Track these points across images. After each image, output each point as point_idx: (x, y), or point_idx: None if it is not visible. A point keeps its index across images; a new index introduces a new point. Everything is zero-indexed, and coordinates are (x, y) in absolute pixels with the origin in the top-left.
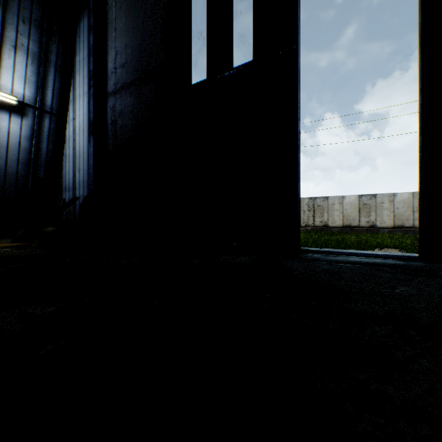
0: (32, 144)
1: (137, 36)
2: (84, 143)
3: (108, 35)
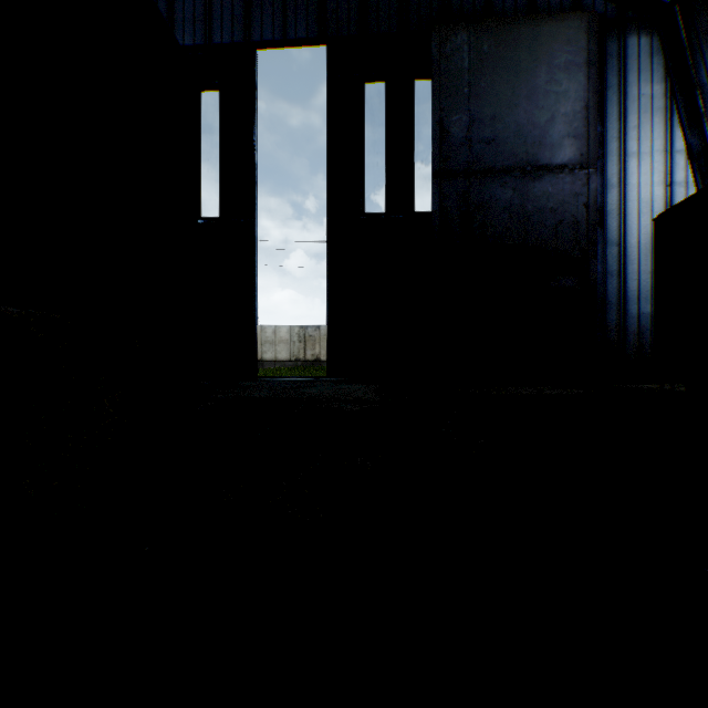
0: None
1: None
2: None
3: None
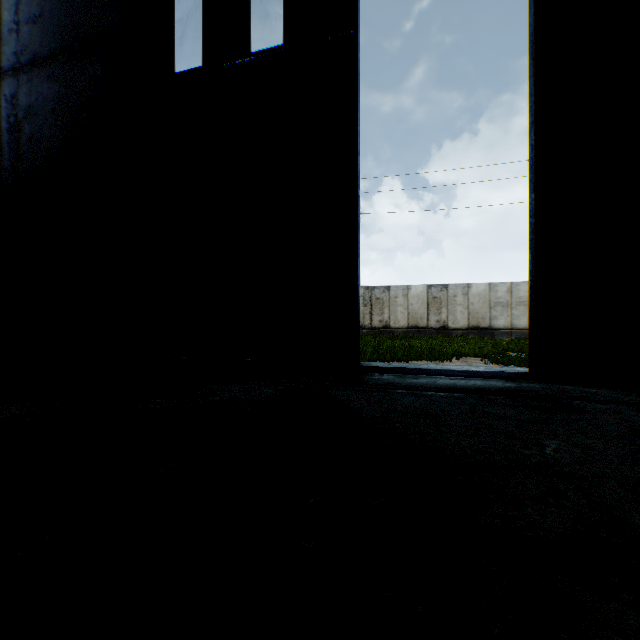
0: None
1: None
2: None
3: None
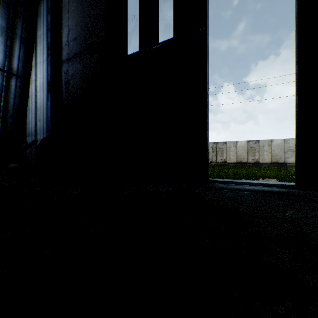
0: (2, 99)
1: (85, 17)
2: (44, 99)
3: (63, 16)
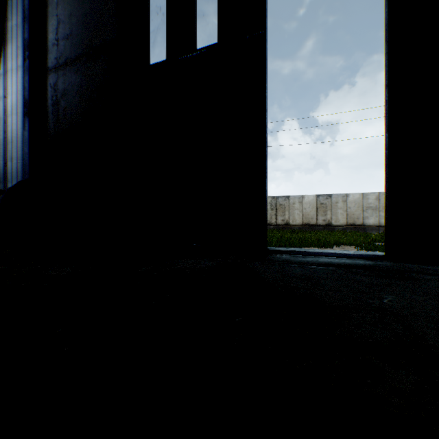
0: None
1: (84, 4)
2: (18, 126)
3: (49, 0)
